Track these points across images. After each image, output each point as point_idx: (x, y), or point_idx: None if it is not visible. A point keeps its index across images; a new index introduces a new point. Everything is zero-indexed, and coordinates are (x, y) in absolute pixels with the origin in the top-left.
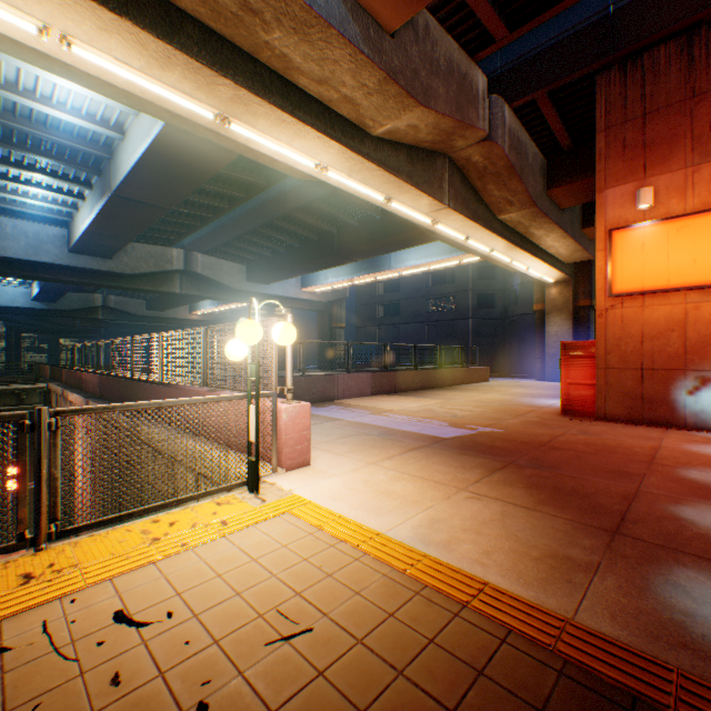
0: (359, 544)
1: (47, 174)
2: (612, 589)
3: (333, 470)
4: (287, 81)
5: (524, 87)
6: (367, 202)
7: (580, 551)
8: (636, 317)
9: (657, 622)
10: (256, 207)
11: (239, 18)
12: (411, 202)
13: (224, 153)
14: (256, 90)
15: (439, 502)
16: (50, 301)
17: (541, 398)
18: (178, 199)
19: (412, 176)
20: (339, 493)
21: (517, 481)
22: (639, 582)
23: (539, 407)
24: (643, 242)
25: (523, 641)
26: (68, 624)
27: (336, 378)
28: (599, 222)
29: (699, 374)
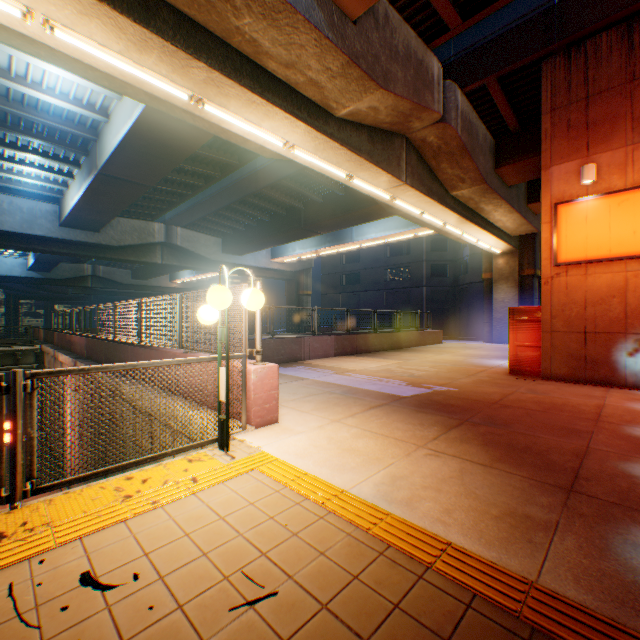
0: (323, 502)
1: (39, 155)
2: (573, 549)
3: (299, 427)
4: (256, 65)
5: (476, 73)
6: (331, 180)
7: (538, 509)
8: (579, 284)
9: (621, 586)
10: (230, 185)
11: (211, 4)
12: (371, 179)
13: (200, 134)
14: (227, 73)
15: (400, 459)
16: (44, 271)
17: (490, 359)
18: (158, 177)
19: (373, 154)
20: (305, 450)
21: (472, 438)
22: (598, 542)
23: (489, 367)
24: (586, 215)
25: (489, 606)
26: (33, 587)
27: (302, 340)
28: (545, 197)
29: (638, 337)
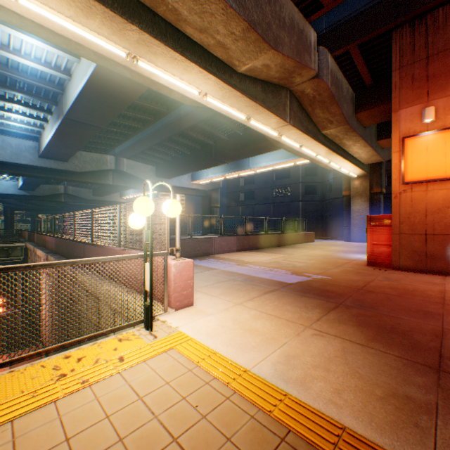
0: (229, 382)
1: (21, 105)
2: None
3: (210, 309)
4: (177, 30)
5: (342, 41)
6: (234, 124)
7: (416, 390)
8: (421, 198)
9: None
10: (161, 127)
11: None
12: (264, 120)
13: (137, 88)
14: (155, 35)
15: (291, 339)
16: (30, 190)
17: (351, 253)
18: (108, 120)
19: (265, 101)
20: (214, 330)
21: (348, 320)
22: None
23: (351, 260)
24: (427, 146)
25: None
26: None
27: (213, 240)
28: (395, 133)
29: None
